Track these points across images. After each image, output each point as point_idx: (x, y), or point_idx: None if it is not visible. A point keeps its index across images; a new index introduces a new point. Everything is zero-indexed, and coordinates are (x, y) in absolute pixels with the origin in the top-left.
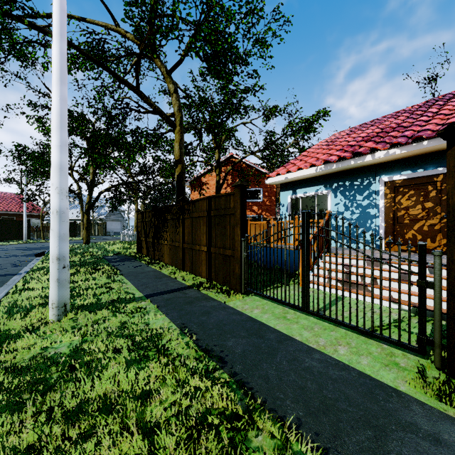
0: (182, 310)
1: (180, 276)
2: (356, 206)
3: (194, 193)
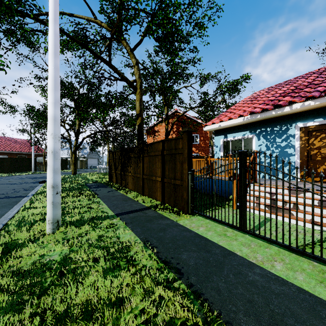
0: (144, 226)
1: (141, 199)
2: (276, 147)
3: (149, 138)
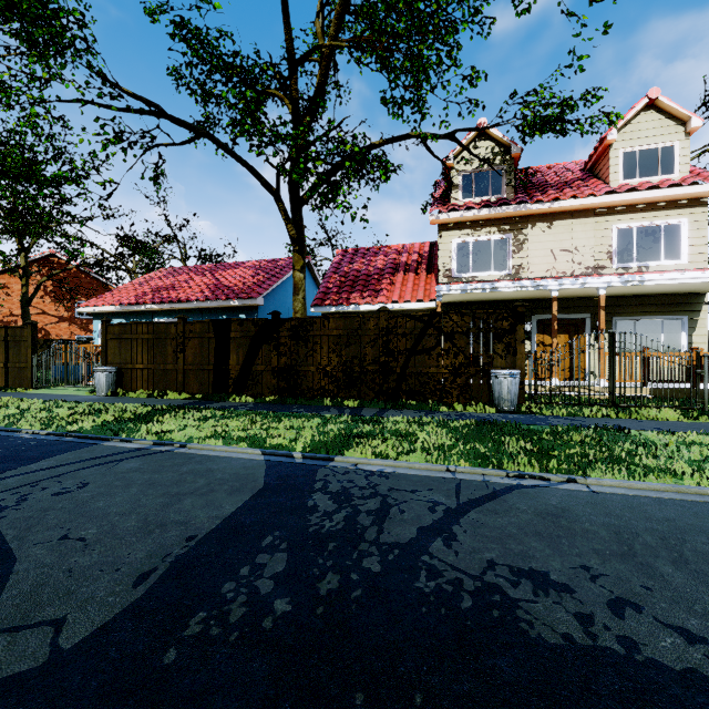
0: None
1: None
2: None
3: None
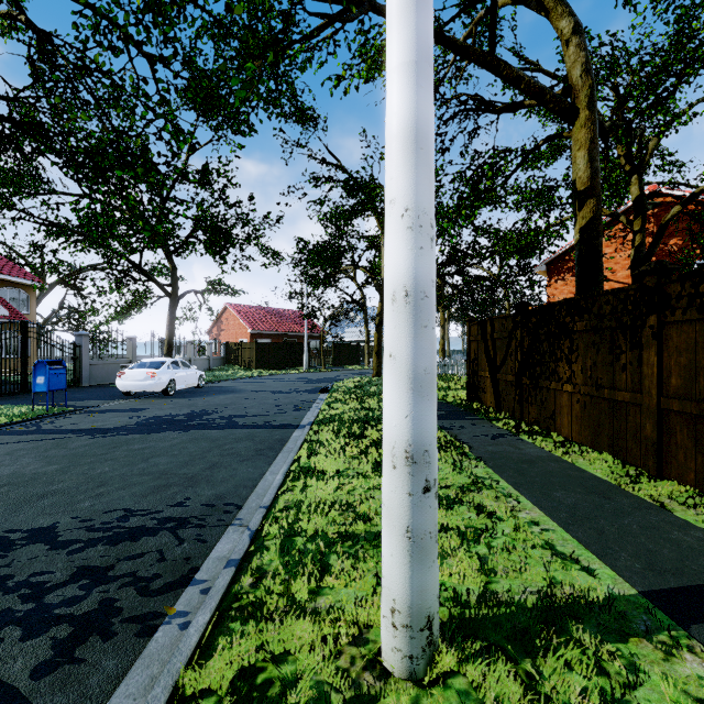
0: None
1: (669, 497)
2: None
3: (555, 284)
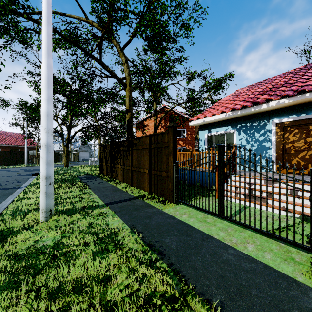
0: (131, 214)
1: (130, 190)
2: (255, 141)
3: (139, 132)
